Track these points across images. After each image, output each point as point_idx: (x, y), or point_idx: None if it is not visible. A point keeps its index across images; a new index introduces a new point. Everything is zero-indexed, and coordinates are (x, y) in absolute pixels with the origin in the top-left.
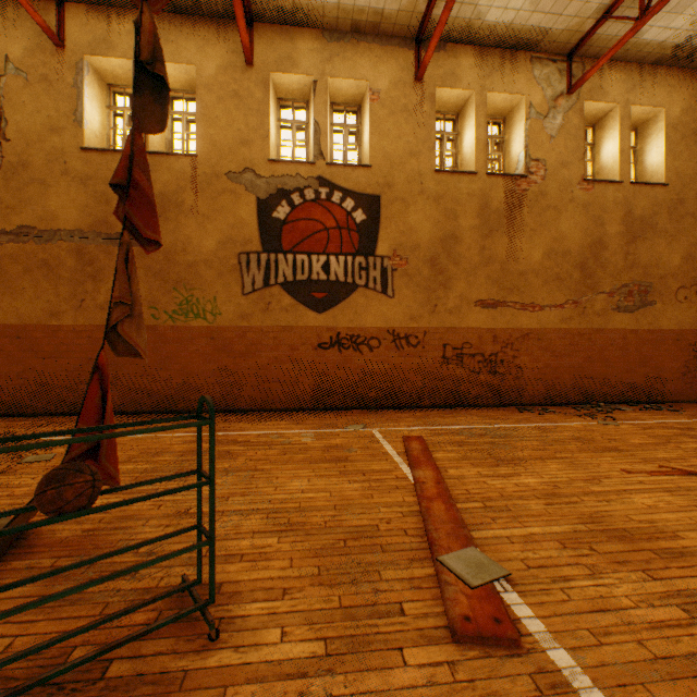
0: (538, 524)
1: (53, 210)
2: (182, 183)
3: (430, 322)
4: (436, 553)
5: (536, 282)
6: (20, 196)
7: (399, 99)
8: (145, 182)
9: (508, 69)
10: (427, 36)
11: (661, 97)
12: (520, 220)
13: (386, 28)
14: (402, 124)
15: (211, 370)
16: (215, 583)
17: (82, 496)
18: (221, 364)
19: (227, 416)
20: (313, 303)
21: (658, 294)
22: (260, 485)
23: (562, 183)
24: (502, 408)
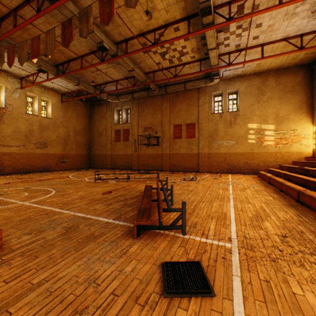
0: None
1: None
2: None
3: None
4: None
5: (9, 139)
6: None
7: None
8: None
9: None
10: None
11: (51, 97)
12: (3, 120)
13: None
14: None
15: None
16: None
17: None
18: None
19: None
20: None
21: (50, 145)
22: None
23: (19, 112)
24: None
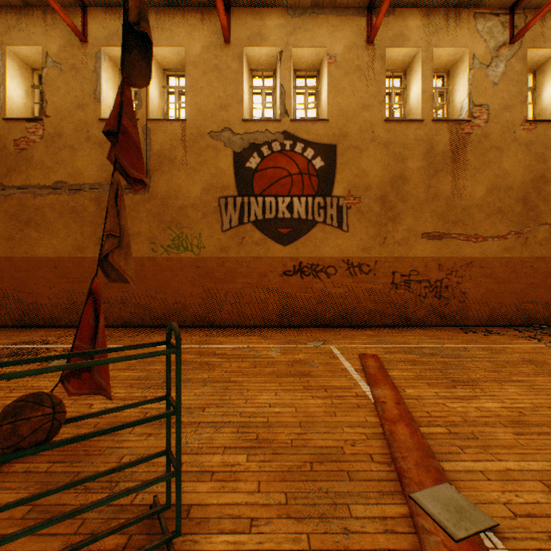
0: (512, 458)
1: (79, 169)
2: (174, 143)
3: (380, 253)
4: (407, 488)
5: (479, 216)
6: (56, 159)
7: (352, 61)
8: (132, 128)
9: (452, 26)
10: (378, 4)
11: None
12: (463, 160)
13: (341, 1)
14: (355, 82)
15: (197, 293)
16: (180, 515)
17: (39, 430)
18: (205, 288)
19: (209, 331)
20: (279, 237)
21: None
22: (233, 396)
23: (504, 125)
24: (447, 329)
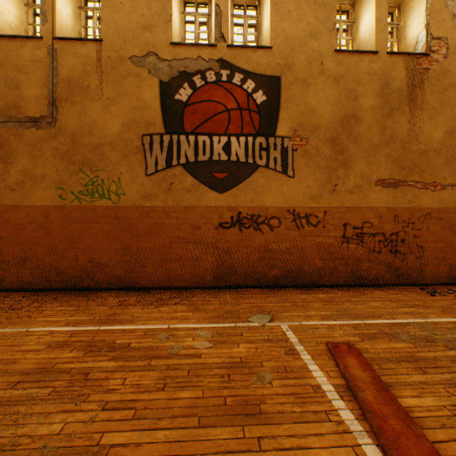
0: None
1: None
2: (87, 67)
3: (330, 202)
4: None
5: (437, 161)
6: None
7: None
8: None
9: None
10: None
11: None
12: (421, 99)
13: None
14: (302, 5)
15: (115, 249)
16: None
17: None
18: (125, 243)
19: (127, 296)
20: (214, 183)
21: None
22: None
23: None
24: (406, 289)
